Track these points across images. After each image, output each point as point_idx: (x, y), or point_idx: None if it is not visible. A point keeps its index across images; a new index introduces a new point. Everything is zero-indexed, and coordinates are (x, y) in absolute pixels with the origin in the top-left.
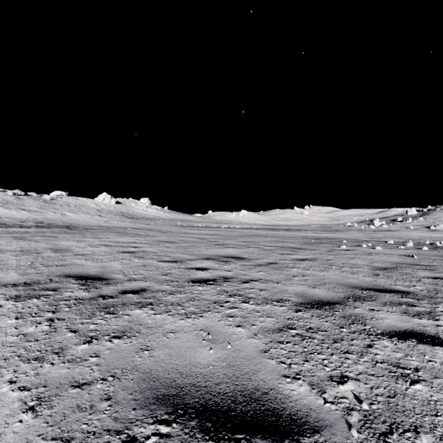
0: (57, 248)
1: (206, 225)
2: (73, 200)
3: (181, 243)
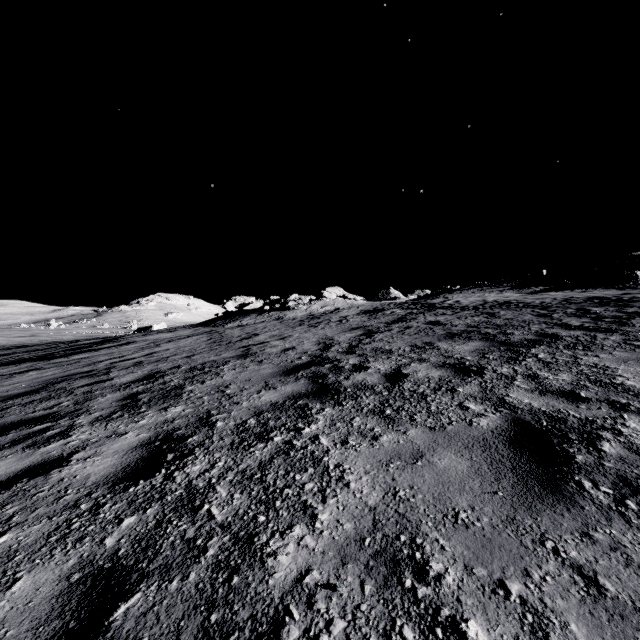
0: None
1: None
2: None
3: None
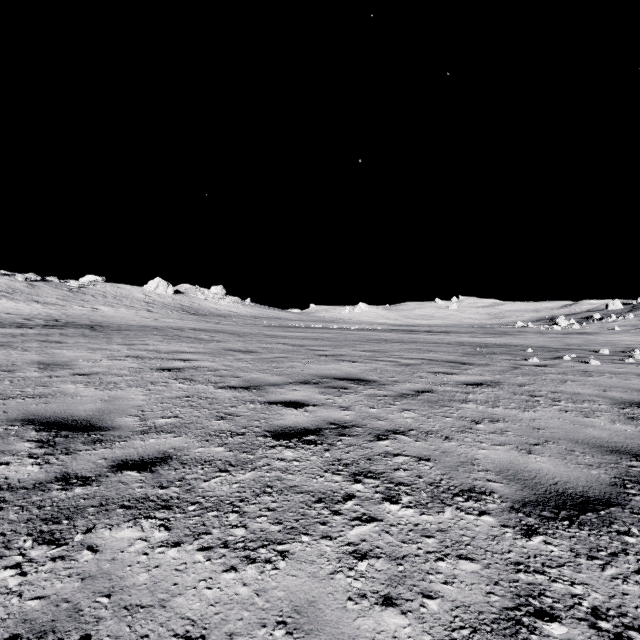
0: (52, 361)
1: (306, 325)
2: (111, 288)
3: (264, 353)
